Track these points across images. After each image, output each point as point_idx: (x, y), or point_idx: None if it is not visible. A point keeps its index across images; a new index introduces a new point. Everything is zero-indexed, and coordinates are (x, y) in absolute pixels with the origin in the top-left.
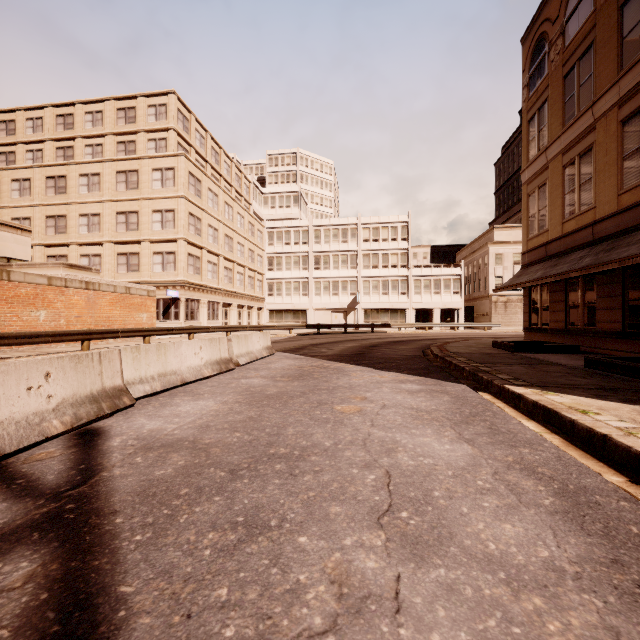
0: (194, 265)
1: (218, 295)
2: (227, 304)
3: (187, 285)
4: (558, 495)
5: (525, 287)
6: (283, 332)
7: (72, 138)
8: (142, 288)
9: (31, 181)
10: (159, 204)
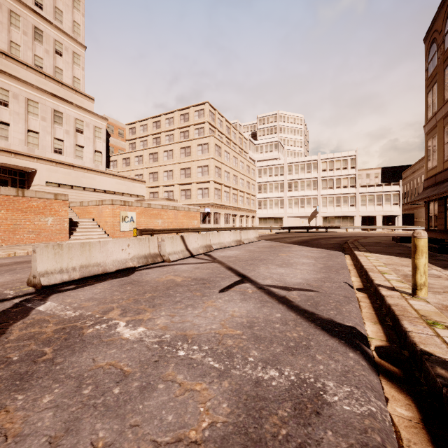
0: (217, 194)
1: (229, 210)
2: (234, 215)
3: (214, 205)
4: (324, 266)
5: (425, 202)
6: (267, 231)
7: (160, 133)
8: (195, 208)
9: (143, 156)
10: (200, 163)
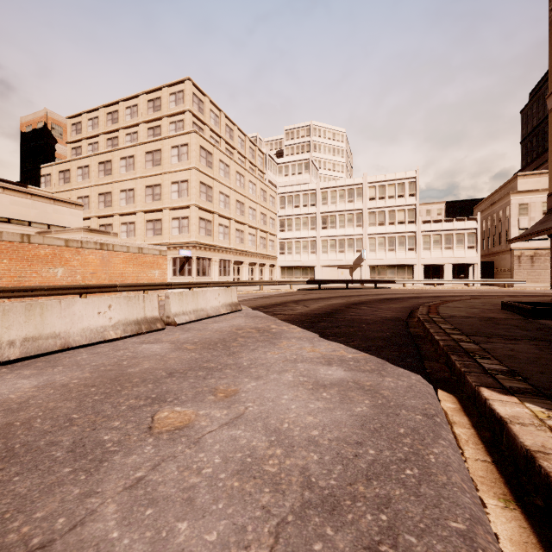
0: (206, 228)
1: (229, 254)
2: (239, 262)
3: (198, 245)
4: None
5: None
6: (287, 287)
7: (117, 130)
8: (154, 248)
9: (89, 167)
10: (176, 176)
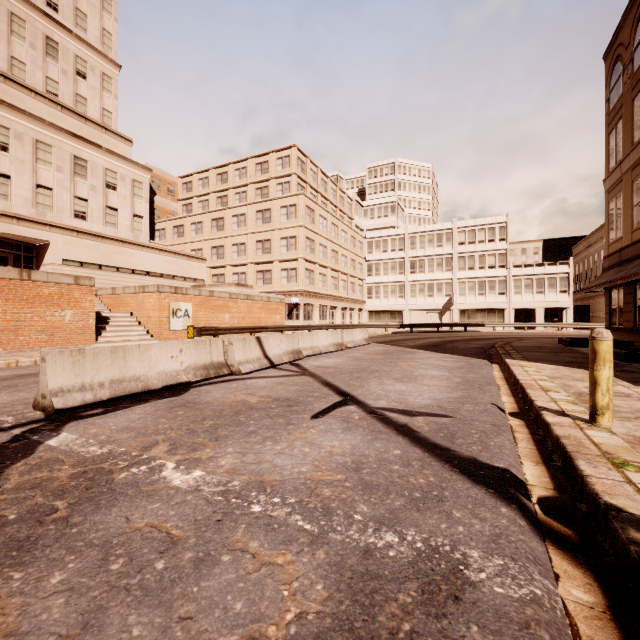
0: (309, 277)
1: (327, 300)
2: (333, 307)
3: (305, 293)
4: (463, 380)
5: (606, 289)
6: (380, 330)
7: (227, 189)
8: (277, 297)
9: (202, 223)
10: (285, 233)
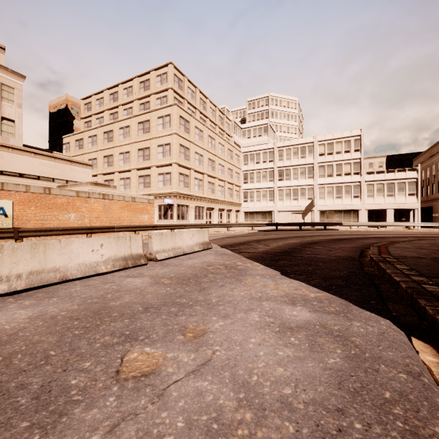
0: (184, 181)
1: (203, 202)
2: (211, 208)
3: (178, 195)
4: None
5: None
6: (250, 228)
7: (117, 106)
8: (144, 197)
9: (97, 136)
10: (161, 141)
